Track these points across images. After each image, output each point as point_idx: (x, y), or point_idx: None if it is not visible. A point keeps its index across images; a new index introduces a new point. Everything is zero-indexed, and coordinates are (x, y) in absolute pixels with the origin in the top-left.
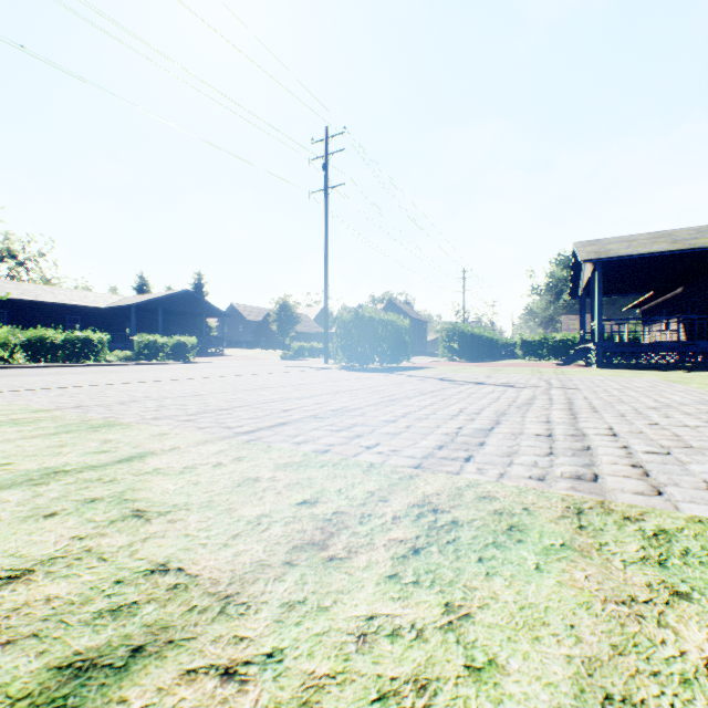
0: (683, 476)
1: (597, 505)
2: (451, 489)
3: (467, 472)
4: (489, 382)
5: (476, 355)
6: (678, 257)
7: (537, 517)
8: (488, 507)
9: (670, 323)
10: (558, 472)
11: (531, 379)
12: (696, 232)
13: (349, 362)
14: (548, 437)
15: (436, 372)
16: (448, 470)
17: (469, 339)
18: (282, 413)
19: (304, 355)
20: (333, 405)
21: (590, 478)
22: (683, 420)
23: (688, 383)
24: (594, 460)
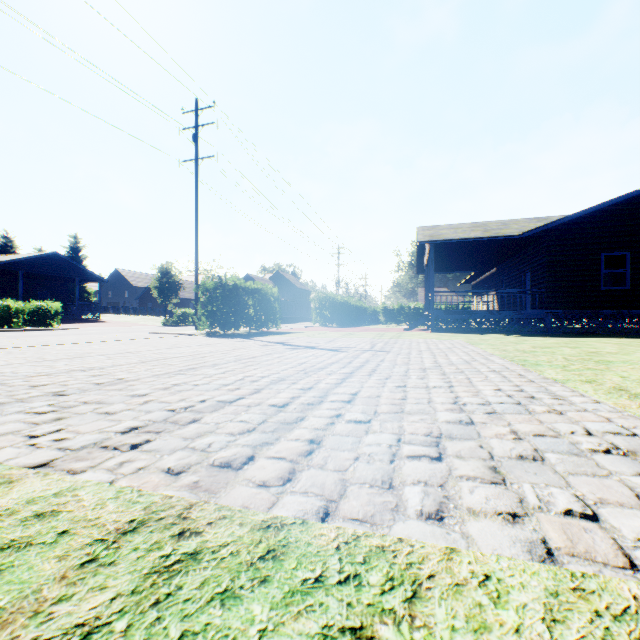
0: (343, 451)
1: (180, 511)
2: (18, 503)
3: (94, 469)
4: (323, 346)
5: (346, 321)
6: (488, 243)
7: (54, 548)
8: (12, 535)
9: (489, 296)
10: (212, 459)
11: (363, 343)
12: (502, 225)
13: (213, 328)
14: (279, 408)
15: (292, 337)
16: (75, 468)
17: (340, 307)
18: (23, 390)
19: (188, 321)
20: (111, 377)
21: (237, 464)
22: (430, 381)
23: (480, 344)
24: (281, 437)
